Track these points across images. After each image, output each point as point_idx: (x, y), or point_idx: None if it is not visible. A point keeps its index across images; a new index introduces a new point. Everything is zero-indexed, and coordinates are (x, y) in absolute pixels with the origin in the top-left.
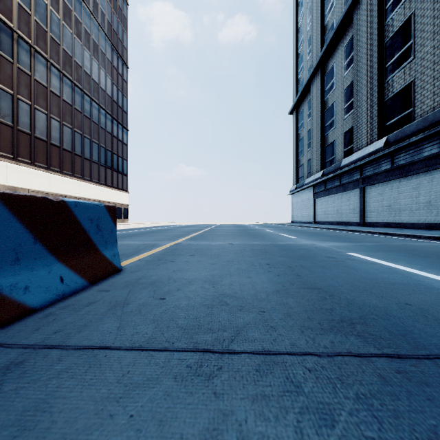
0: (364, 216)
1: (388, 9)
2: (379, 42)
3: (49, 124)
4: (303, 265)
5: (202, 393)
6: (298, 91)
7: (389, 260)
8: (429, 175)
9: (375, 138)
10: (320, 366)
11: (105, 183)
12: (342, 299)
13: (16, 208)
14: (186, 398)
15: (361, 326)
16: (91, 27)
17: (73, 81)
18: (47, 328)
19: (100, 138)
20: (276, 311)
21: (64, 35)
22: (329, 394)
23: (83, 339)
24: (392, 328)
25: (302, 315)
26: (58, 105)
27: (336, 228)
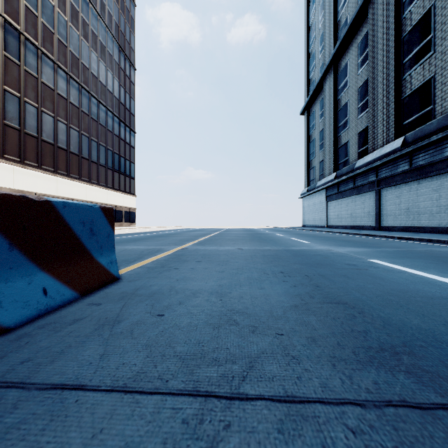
0: (380, 219)
1: (406, 2)
2: (396, 37)
3: (56, 126)
4: (322, 274)
5: None
6: (310, 91)
7: (418, 269)
8: None
9: (391, 138)
10: (366, 424)
11: (112, 187)
12: (375, 318)
13: None
14: None
15: (408, 357)
16: (98, 28)
17: (80, 83)
18: (14, 355)
19: (107, 141)
20: (297, 333)
21: (71, 37)
22: None
23: (54, 373)
24: None
25: (329, 340)
26: (65, 108)
27: (351, 232)
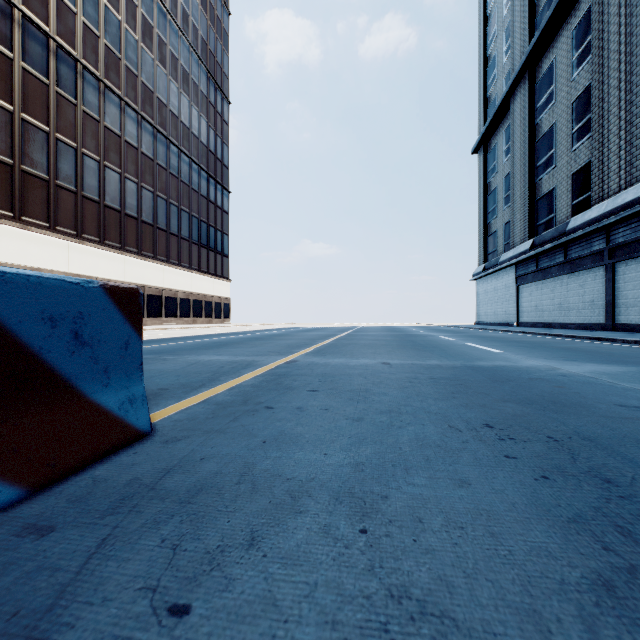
0: (614, 313)
1: None
2: None
3: (123, 186)
4: (585, 434)
5: None
6: (488, 116)
7: None
8: None
9: (635, 177)
10: None
11: (198, 268)
12: None
13: None
14: None
15: None
16: (179, 48)
17: (156, 126)
18: None
19: (192, 205)
20: None
21: (143, 62)
22: None
23: None
24: None
25: None
26: (135, 160)
27: (566, 334)
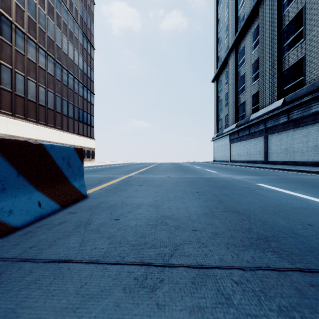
0: (267, 156)
1: (285, 4)
2: (278, 29)
3: (37, 90)
4: (224, 193)
5: (146, 304)
6: (218, 65)
7: (289, 190)
8: (316, 126)
9: (275, 99)
10: (245, 279)
11: (78, 133)
12: (257, 220)
13: (3, 149)
14: (133, 309)
15: (275, 243)
16: (67, 20)
17: (55, 59)
18: (24, 243)
19: (74, 100)
20: (206, 230)
21: (48, 26)
22: (255, 307)
23: (52, 253)
24: (300, 245)
25: (226, 233)
26: (44, 76)
27: (246, 165)
